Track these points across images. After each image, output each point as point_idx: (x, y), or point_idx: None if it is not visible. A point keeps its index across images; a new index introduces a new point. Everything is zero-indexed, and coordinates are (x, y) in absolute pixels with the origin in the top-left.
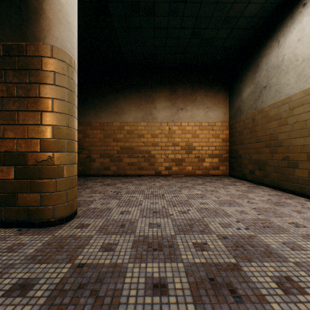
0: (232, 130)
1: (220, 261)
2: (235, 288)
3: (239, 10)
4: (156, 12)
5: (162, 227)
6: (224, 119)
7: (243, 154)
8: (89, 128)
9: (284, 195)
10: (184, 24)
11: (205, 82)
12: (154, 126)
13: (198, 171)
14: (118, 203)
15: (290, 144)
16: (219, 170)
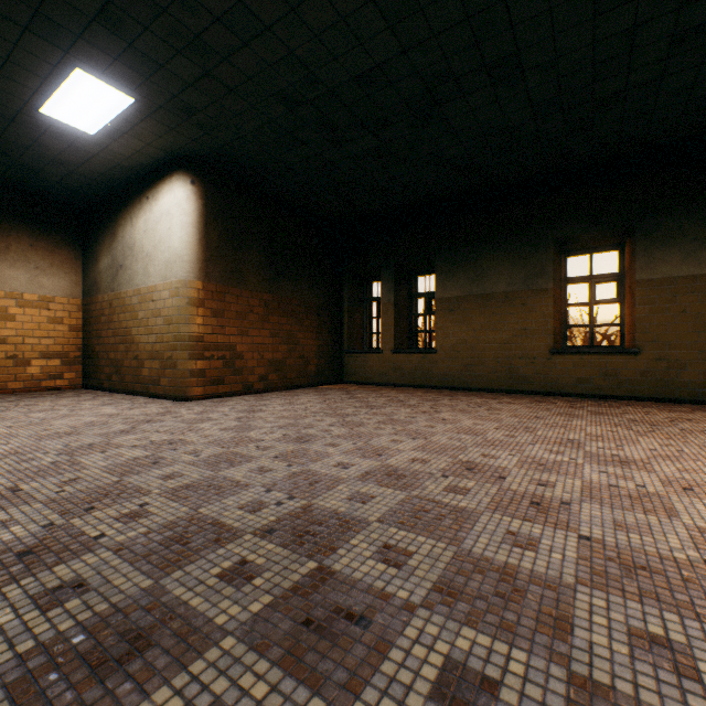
0: (88, 313)
1: None
2: None
3: (76, 161)
4: None
5: None
6: (74, 293)
7: (101, 352)
8: None
9: (130, 398)
10: None
11: (33, 222)
12: None
13: (15, 383)
14: None
15: (140, 341)
16: (64, 379)
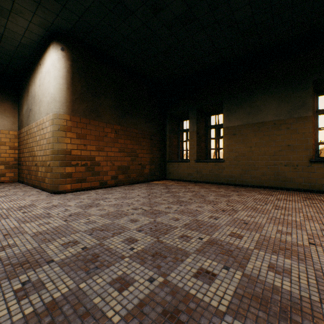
0: (19, 139)
1: None
2: None
3: None
4: None
5: None
6: (12, 128)
7: (24, 161)
8: None
9: (28, 190)
10: None
11: None
12: None
13: None
14: None
15: (37, 155)
16: (6, 177)
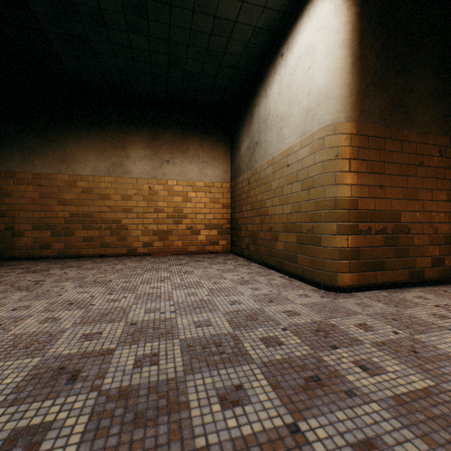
0: (233, 193)
1: (95, 349)
2: (82, 372)
3: (221, 44)
4: (108, 22)
5: (60, 321)
6: (224, 178)
7: (241, 225)
8: (12, 181)
9: (264, 273)
10: (154, 47)
11: (201, 128)
12: (127, 184)
13: (191, 247)
14: (24, 297)
15: (273, 213)
16: (218, 245)
